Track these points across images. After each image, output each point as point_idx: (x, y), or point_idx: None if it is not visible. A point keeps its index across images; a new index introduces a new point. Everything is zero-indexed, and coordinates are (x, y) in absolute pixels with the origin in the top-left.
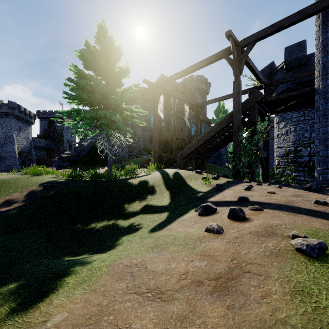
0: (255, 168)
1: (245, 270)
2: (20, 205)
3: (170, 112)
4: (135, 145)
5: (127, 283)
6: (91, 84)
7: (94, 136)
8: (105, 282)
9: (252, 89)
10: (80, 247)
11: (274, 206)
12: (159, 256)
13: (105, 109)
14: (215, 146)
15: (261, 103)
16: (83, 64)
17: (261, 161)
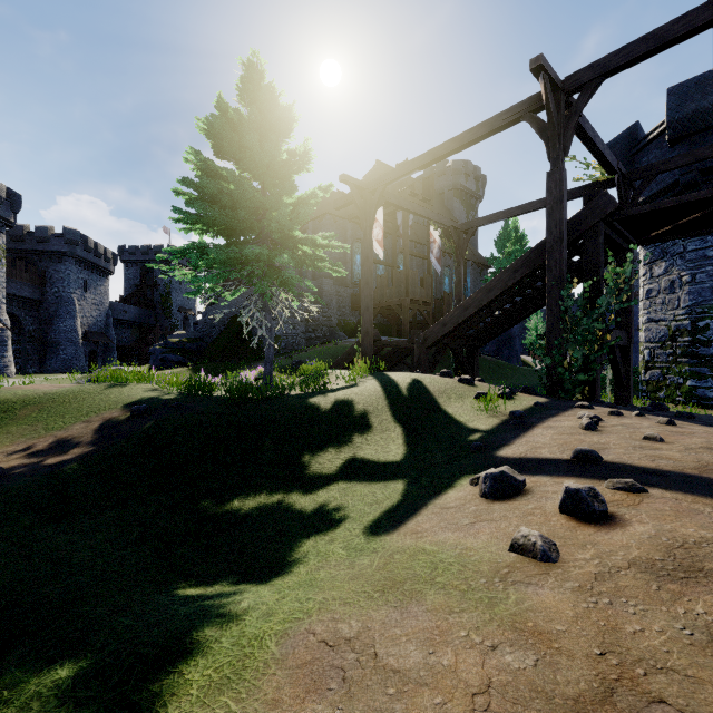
0: (600, 372)
1: (650, 692)
2: (86, 453)
3: (397, 243)
4: (321, 317)
5: (334, 705)
6: (229, 190)
7: (234, 299)
8: (276, 692)
9: (588, 187)
10: (210, 559)
11: (672, 481)
12: (404, 621)
13: (258, 243)
14: (502, 319)
15: (615, 220)
16: (212, 147)
17: (612, 354)
